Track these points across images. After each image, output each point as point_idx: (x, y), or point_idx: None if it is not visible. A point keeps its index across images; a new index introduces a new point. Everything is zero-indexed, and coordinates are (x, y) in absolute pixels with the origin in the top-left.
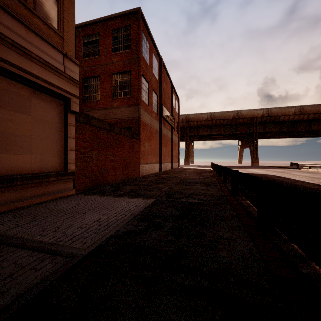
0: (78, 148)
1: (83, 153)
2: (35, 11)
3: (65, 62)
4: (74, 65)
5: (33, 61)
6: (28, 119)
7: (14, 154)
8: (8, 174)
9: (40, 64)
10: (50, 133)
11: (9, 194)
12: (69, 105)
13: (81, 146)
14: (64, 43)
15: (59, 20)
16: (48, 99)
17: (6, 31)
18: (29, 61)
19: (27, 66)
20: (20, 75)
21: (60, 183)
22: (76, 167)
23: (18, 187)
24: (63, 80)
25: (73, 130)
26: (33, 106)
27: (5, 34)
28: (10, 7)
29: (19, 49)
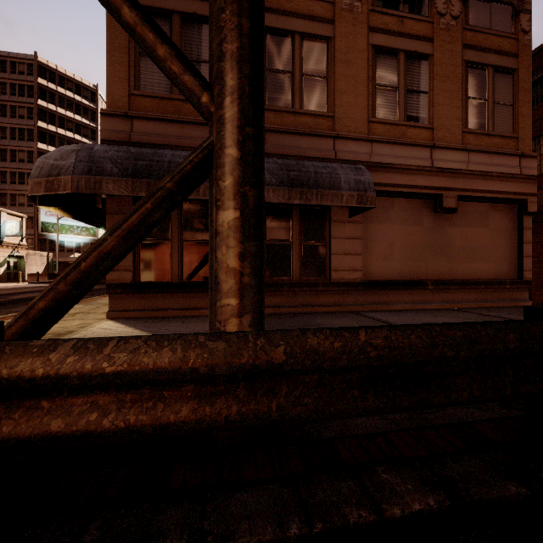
0: (534, 253)
1: (541, 259)
2: (493, 133)
3: (521, 163)
4: (531, 160)
5: (493, 179)
6: (487, 231)
7: (477, 262)
8: (474, 279)
9: (498, 179)
10: (504, 240)
11: (476, 295)
12: (525, 206)
13: (538, 250)
14: (519, 142)
15: (514, 122)
16: (502, 208)
17: (476, 167)
18: (491, 181)
19: (489, 186)
20: (484, 197)
21: (514, 291)
22: (533, 276)
23: (481, 290)
24: (519, 183)
25: (529, 233)
26: (490, 218)
27: (476, 170)
28: (477, 145)
29: (484, 176)
